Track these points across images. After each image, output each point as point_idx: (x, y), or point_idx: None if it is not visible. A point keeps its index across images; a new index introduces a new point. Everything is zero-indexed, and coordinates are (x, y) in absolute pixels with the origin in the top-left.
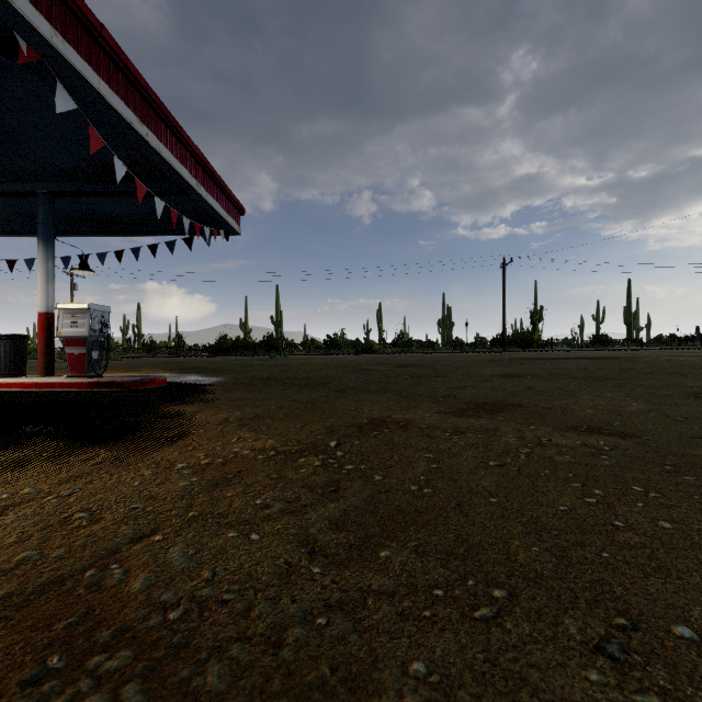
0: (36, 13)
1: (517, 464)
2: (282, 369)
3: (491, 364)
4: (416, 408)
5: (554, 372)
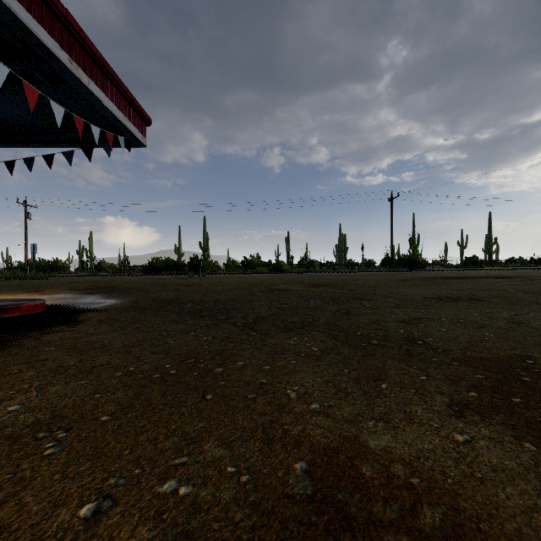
0: None
1: None
2: (193, 288)
3: (406, 284)
4: (387, 381)
5: (494, 294)
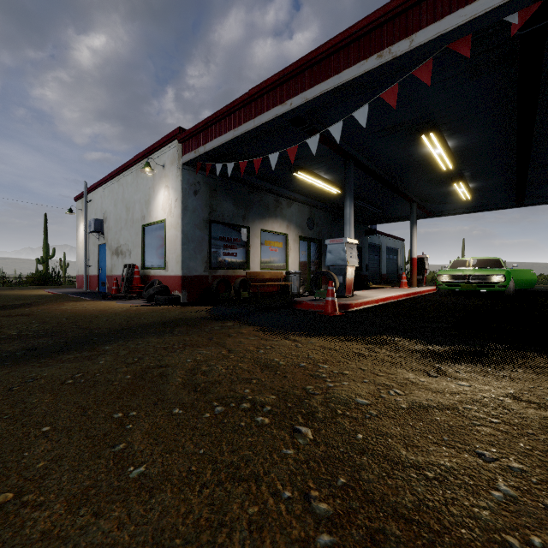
0: None
1: None
2: None
3: None
4: None
5: None
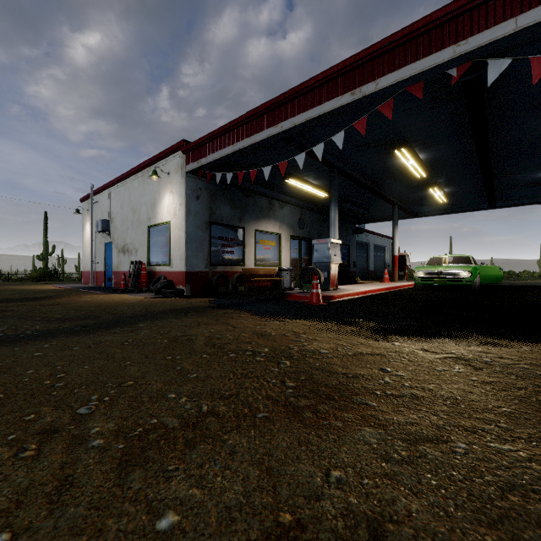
0: (441, 53)
1: (105, 389)
2: None
3: None
4: None
5: None
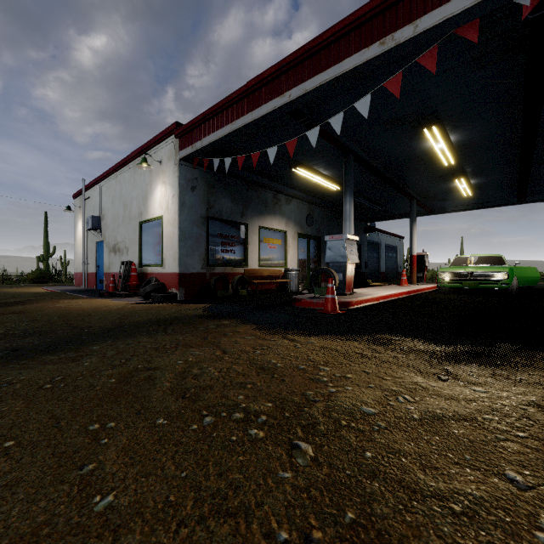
0: None
1: None
2: None
3: None
4: None
5: None
